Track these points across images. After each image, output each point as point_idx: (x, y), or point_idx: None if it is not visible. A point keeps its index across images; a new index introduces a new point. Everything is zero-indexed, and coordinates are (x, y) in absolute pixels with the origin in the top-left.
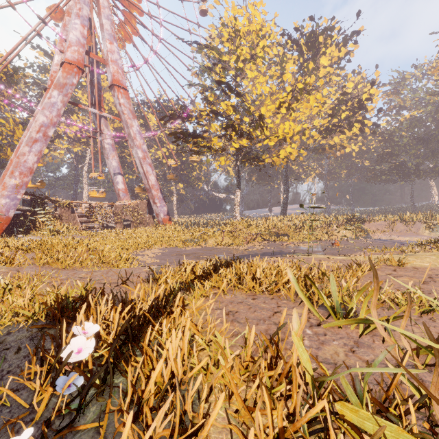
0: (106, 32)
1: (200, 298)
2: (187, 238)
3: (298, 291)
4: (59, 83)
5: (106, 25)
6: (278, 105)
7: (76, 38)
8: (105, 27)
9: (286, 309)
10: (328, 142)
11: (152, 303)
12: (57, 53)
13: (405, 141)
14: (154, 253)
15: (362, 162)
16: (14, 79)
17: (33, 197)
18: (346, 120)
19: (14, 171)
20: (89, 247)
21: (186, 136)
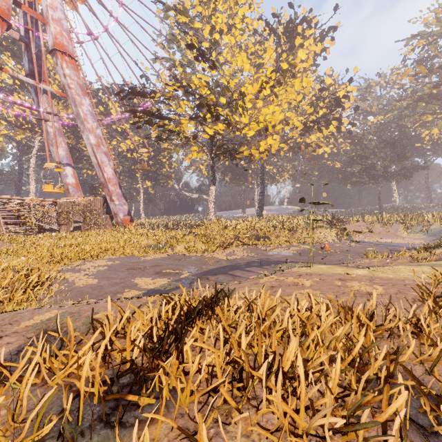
0: None
1: None
2: (150, 243)
3: None
4: None
5: None
6: (261, 85)
7: None
8: None
9: None
10: (305, 140)
11: None
12: None
13: (374, 144)
14: (98, 267)
15: (333, 164)
16: None
17: None
18: (323, 117)
19: None
20: None
21: (149, 115)
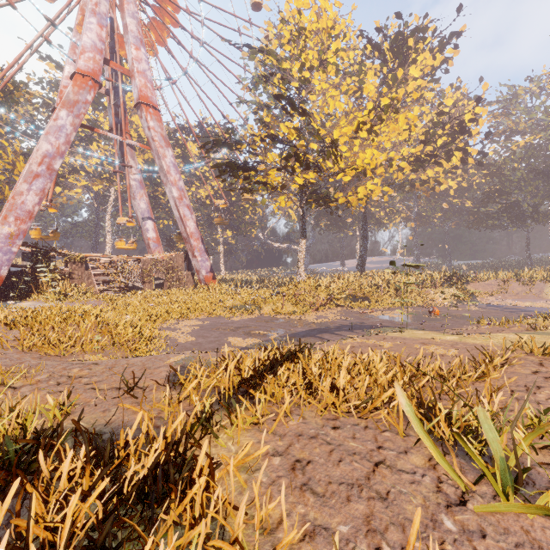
0: (131, 34)
1: (247, 426)
2: (236, 303)
3: (419, 431)
4: (68, 100)
5: (131, 25)
6: (357, 127)
7: (91, 42)
8: (130, 28)
9: (419, 509)
10: (419, 176)
11: (155, 463)
12: (68, 63)
13: (519, 175)
14: (190, 326)
15: (462, 202)
16: (15, 97)
17: (34, 250)
18: (443, 148)
19: (8, 215)
20: (99, 320)
21: (235, 168)
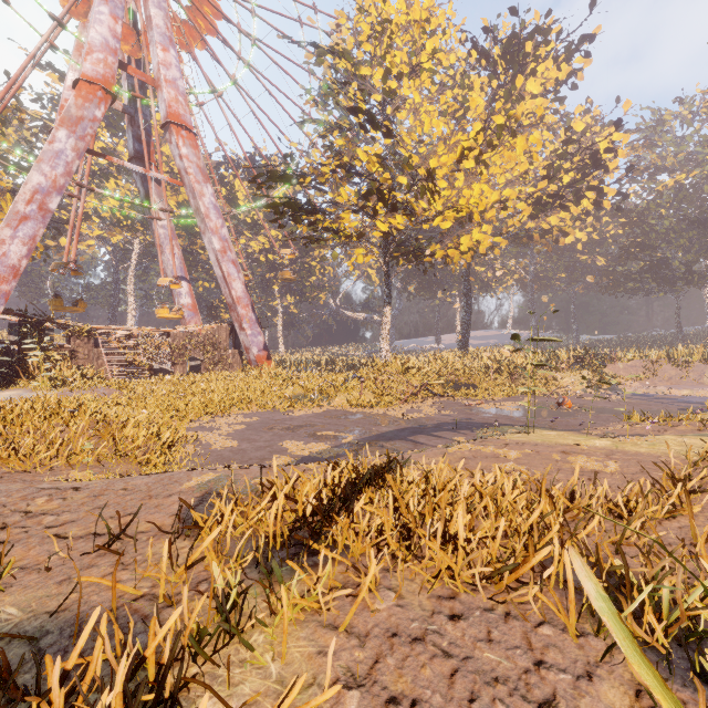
0: (157, 31)
1: (301, 615)
2: (297, 392)
3: (631, 654)
4: (69, 116)
5: (157, 17)
6: (461, 153)
7: (101, 39)
8: (155, 22)
9: None
10: (539, 225)
11: None
12: (71, 69)
13: (667, 224)
14: (233, 424)
15: (593, 259)
16: (2, 115)
17: (23, 320)
18: (570, 187)
19: None
20: (99, 418)
21: (296, 209)
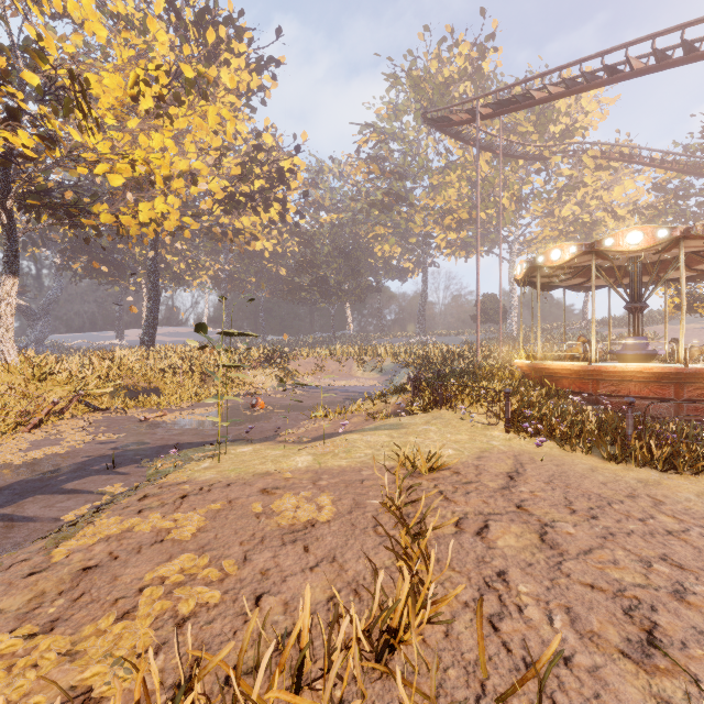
0: None
1: None
2: None
3: None
4: None
5: None
6: (135, 84)
7: None
8: None
9: None
10: (233, 222)
11: None
12: None
13: (327, 250)
14: None
15: (277, 269)
16: None
17: None
18: (261, 193)
19: None
20: None
21: None
